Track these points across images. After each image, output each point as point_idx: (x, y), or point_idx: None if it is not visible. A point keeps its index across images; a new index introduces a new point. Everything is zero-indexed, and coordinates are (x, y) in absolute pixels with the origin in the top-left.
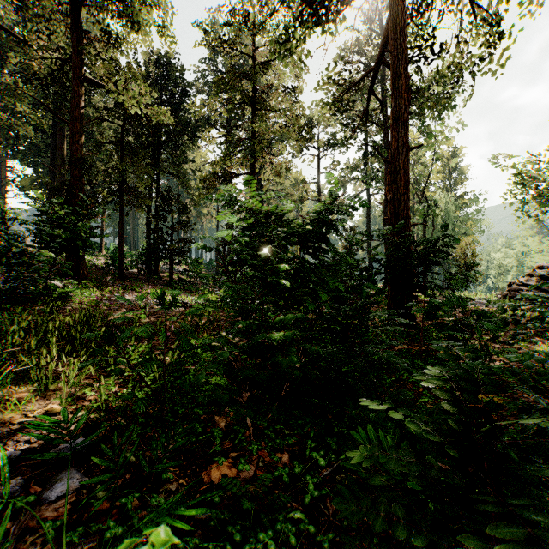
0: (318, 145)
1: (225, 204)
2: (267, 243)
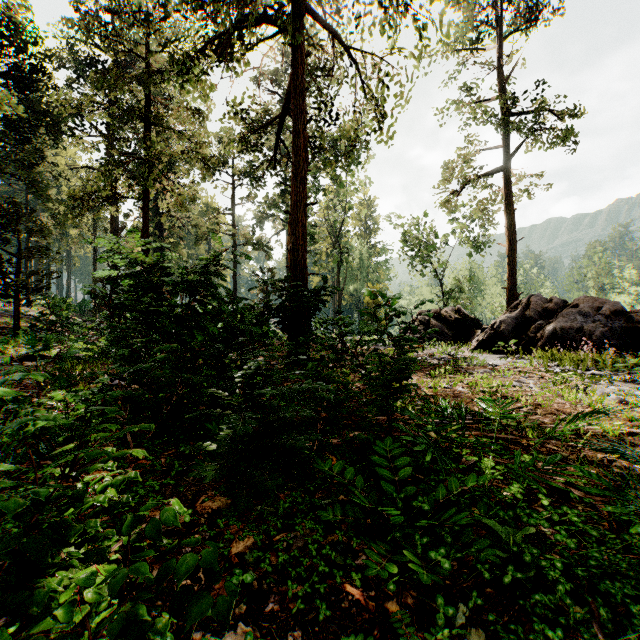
0: (233, 172)
1: (106, 251)
2: (153, 289)
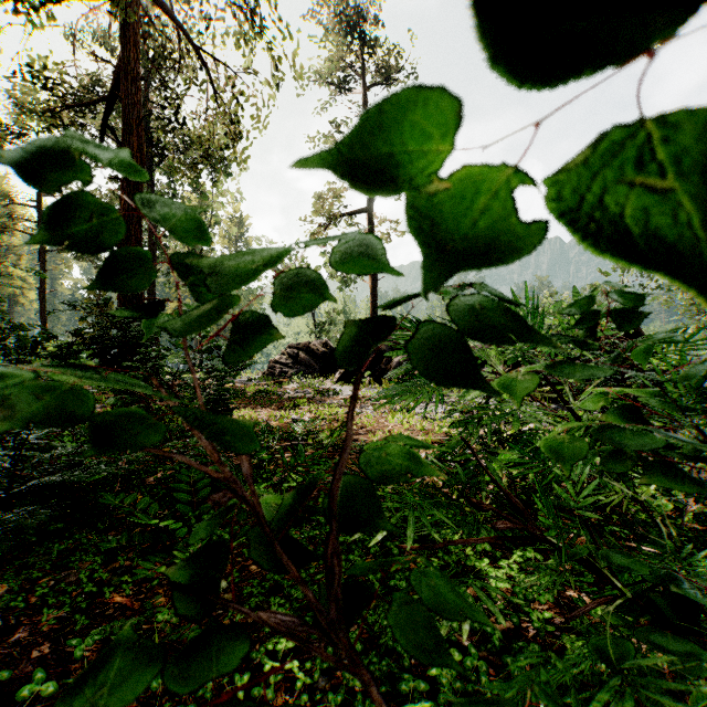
0: None
1: None
2: None
